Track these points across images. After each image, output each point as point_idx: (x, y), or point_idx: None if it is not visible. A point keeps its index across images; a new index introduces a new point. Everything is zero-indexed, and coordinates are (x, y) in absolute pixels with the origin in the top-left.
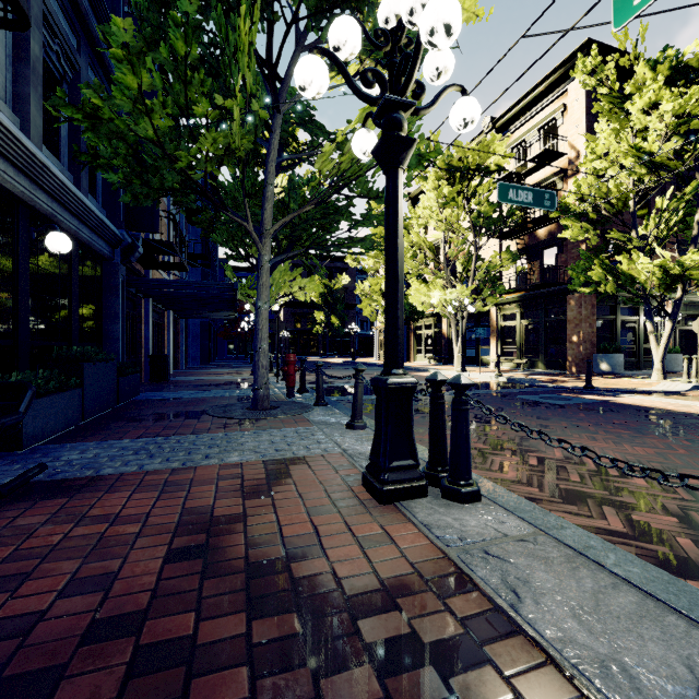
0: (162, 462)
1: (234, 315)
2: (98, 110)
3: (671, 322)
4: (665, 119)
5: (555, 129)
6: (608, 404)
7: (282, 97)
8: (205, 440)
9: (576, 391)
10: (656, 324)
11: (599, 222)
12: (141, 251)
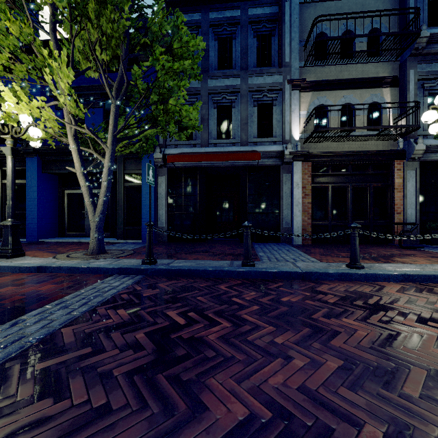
0: None
1: None
2: None
3: None
4: None
5: None
6: None
7: None
8: None
9: None
10: None
11: None
12: None
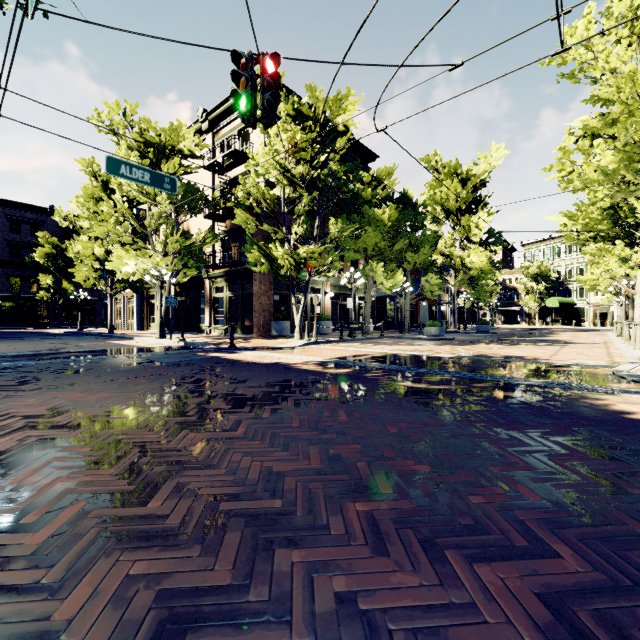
0: None
1: None
2: None
3: (304, 297)
4: (287, 146)
5: (249, 135)
6: (208, 359)
7: None
8: None
9: (218, 350)
10: (320, 300)
11: (265, 216)
12: None
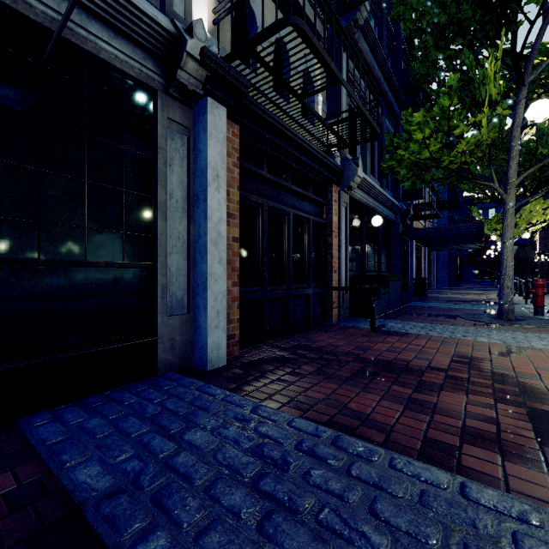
0: (437, 334)
1: (479, 245)
2: (402, 156)
3: None
4: None
5: None
6: None
7: (527, 72)
8: (461, 329)
9: None
10: None
11: None
12: (411, 213)
